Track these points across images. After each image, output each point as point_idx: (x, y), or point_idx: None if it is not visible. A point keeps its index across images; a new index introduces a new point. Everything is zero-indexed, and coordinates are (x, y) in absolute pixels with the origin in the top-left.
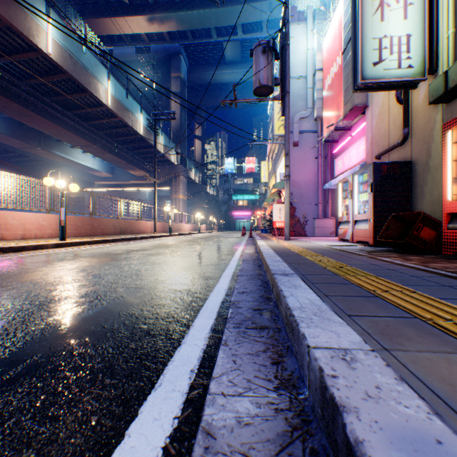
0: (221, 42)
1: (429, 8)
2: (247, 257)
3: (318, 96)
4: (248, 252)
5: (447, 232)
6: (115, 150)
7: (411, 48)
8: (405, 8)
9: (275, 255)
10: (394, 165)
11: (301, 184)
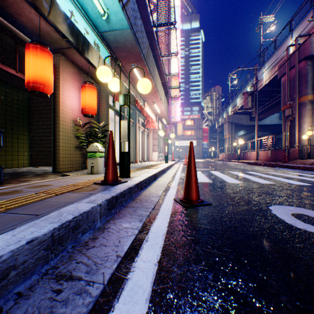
0: None
1: None
2: None
3: None
4: None
5: None
6: None
7: None
8: None
9: None
10: None
11: None
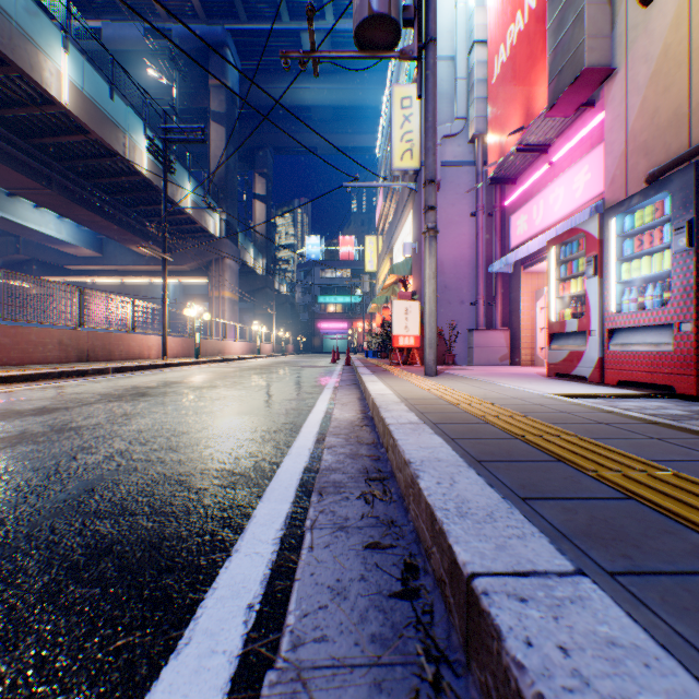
0: (297, 32)
1: None
2: (338, 454)
3: (479, 94)
4: (342, 419)
5: None
6: (95, 203)
7: None
8: None
9: (523, 525)
10: None
11: (445, 264)
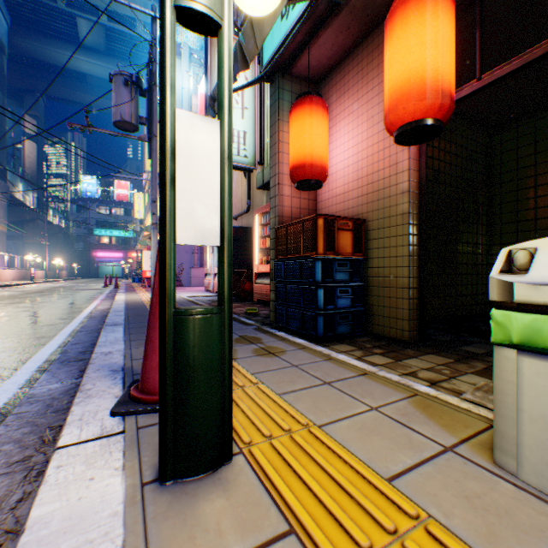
0: (73, 14)
1: (261, 115)
2: (98, 314)
3: None
4: (102, 308)
5: (255, 286)
6: None
7: (247, 143)
8: (243, 111)
9: (124, 310)
10: (241, 229)
11: None
